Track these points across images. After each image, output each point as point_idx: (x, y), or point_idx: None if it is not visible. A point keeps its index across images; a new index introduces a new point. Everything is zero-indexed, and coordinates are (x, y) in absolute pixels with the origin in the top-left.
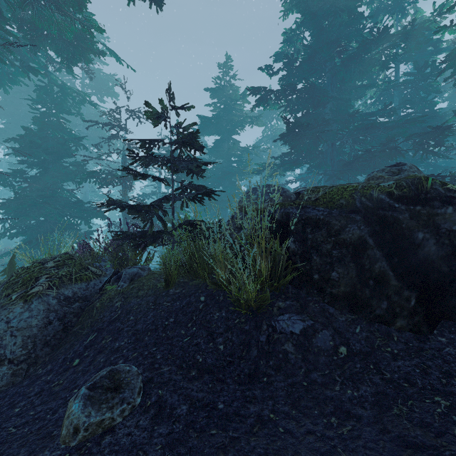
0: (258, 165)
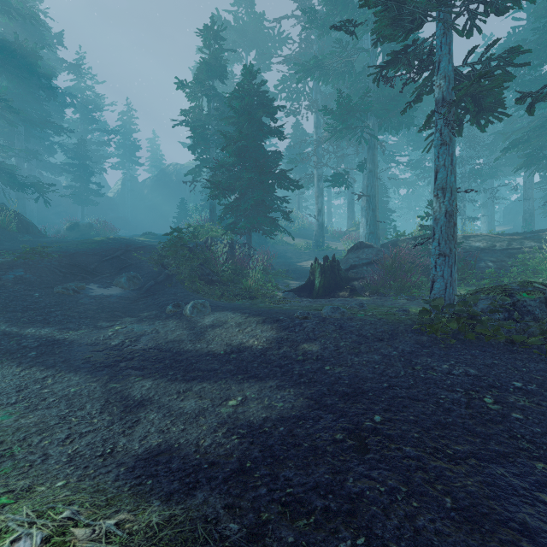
0: None
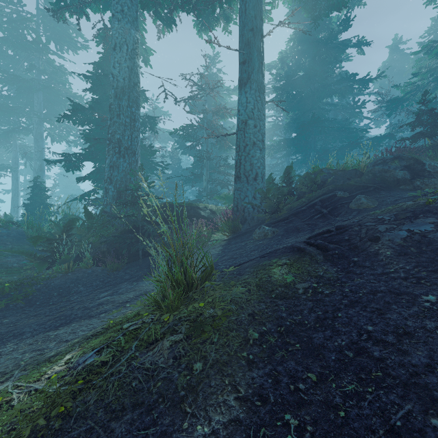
0: None
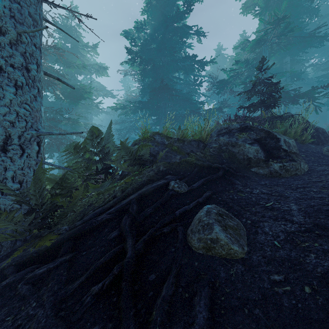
0: (116, 104)
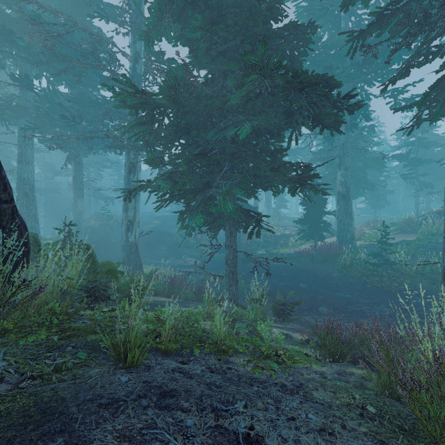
0: None
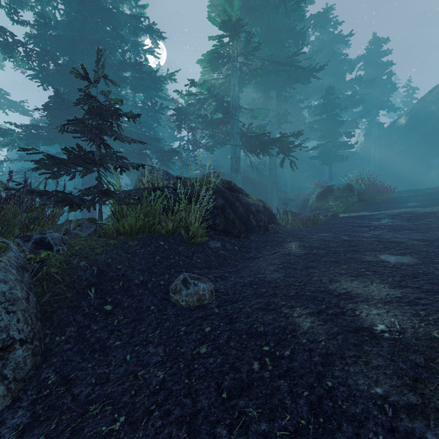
0: None
